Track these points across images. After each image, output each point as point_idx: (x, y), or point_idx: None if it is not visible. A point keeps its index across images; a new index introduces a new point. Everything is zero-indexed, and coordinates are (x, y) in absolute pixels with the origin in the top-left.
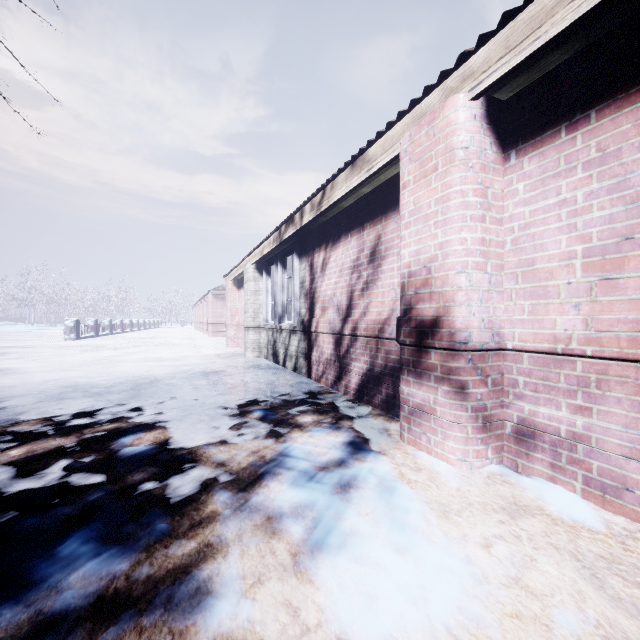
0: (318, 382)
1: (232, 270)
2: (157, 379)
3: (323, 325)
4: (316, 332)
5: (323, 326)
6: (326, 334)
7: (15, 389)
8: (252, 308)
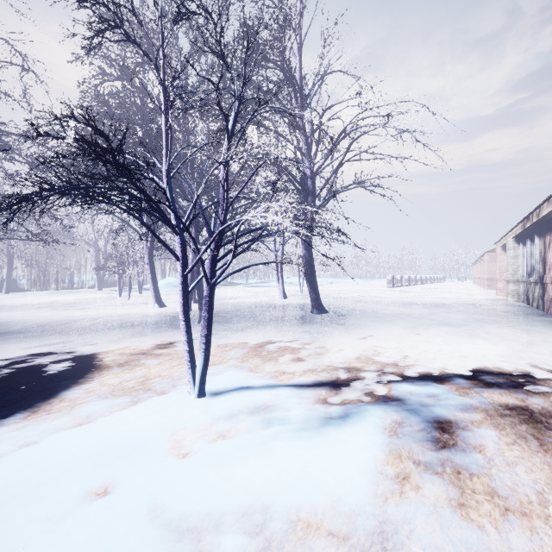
0: (546, 313)
1: (499, 240)
2: (445, 304)
3: (547, 279)
4: (545, 283)
5: (547, 279)
6: (550, 284)
7: (390, 301)
8: (511, 268)
